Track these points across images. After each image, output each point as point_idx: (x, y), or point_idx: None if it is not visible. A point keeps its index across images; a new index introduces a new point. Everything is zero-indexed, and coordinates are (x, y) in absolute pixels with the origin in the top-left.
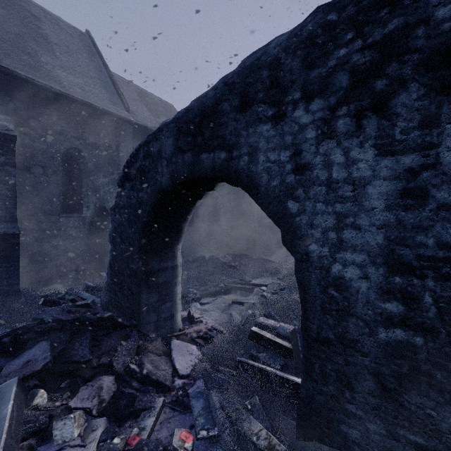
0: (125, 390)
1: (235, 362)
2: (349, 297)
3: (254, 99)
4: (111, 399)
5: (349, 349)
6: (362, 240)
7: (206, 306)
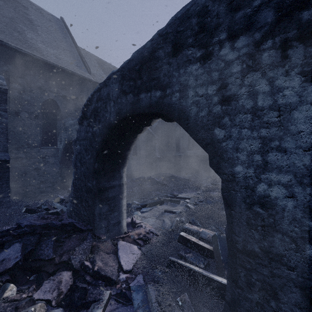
0: (78, 284)
1: (168, 261)
2: (274, 214)
3: (184, 44)
4: (68, 291)
5: (274, 262)
6: (288, 162)
7: (145, 213)
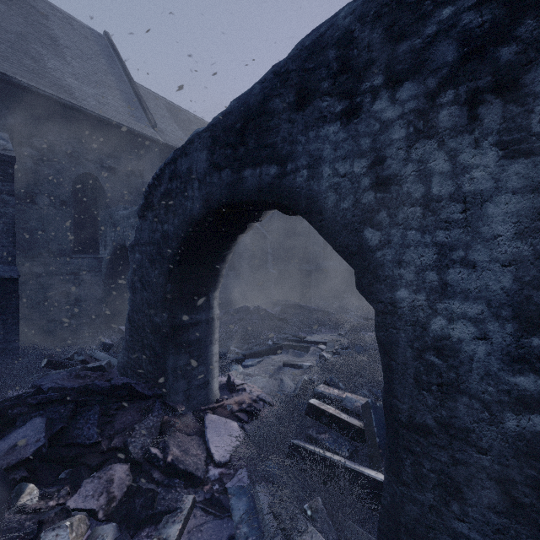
0: (142, 484)
1: (289, 446)
2: (457, 366)
3: (315, 90)
4: (124, 497)
5: (457, 442)
6: (478, 283)
7: (251, 369)
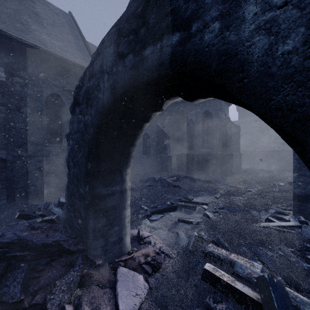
0: None
1: None
2: None
3: None
4: None
5: None
6: None
7: (155, 223)
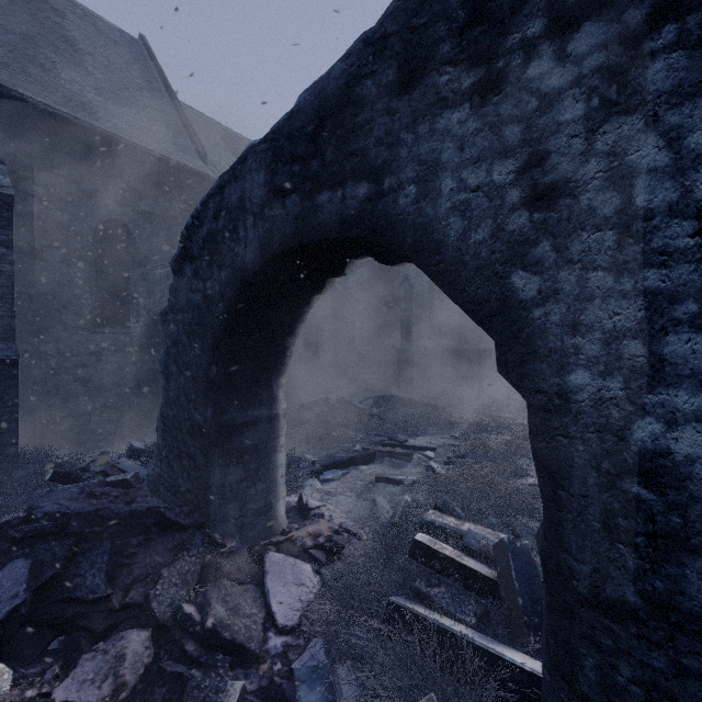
0: (165, 665)
1: (386, 606)
2: (685, 505)
3: (429, 59)
4: (141, 682)
5: (686, 638)
6: None
7: (331, 485)
